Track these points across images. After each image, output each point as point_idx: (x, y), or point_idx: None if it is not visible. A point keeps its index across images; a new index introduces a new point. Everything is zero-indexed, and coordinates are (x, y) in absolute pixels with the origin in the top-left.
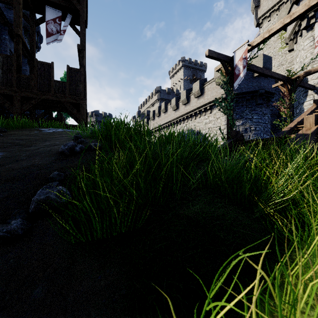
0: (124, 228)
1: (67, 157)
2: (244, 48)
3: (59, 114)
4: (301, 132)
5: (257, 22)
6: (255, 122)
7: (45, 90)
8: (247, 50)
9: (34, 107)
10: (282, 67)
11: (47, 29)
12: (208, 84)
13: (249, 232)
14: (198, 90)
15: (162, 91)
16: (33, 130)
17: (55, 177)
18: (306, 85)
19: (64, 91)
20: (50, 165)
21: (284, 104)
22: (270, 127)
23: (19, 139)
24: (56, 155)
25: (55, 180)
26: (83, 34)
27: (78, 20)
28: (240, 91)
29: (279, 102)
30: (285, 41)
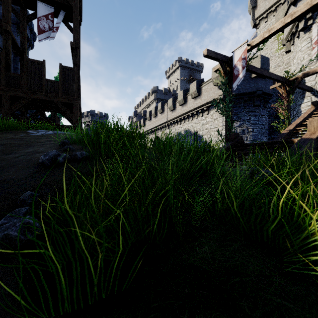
0: (104, 293)
1: (48, 169)
2: (243, 48)
3: (53, 114)
4: (305, 137)
5: (254, 22)
6: (252, 124)
7: (36, 89)
8: (246, 50)
9: (25, 106)
10: (279, 68)
11: (39, 25)
12: (205, 85)
13: (285, 302)
14: (195, 91)
15: (158, 91)
16: (20, 132)
17: (26, 199)
18: (304, 86)
19: (57, 91)
20: (25, 180)
21: (282, 105)
22: (267, 128)
23: (0, 144)
24: (35, 167)
25: (26, 203)
26: (77, 31)
27: (72, 17)
28: (237, 92)
29: (278, 104)
30: (283, 43)
